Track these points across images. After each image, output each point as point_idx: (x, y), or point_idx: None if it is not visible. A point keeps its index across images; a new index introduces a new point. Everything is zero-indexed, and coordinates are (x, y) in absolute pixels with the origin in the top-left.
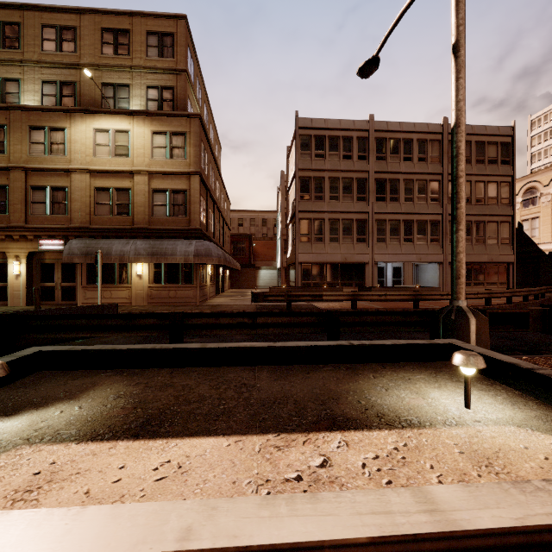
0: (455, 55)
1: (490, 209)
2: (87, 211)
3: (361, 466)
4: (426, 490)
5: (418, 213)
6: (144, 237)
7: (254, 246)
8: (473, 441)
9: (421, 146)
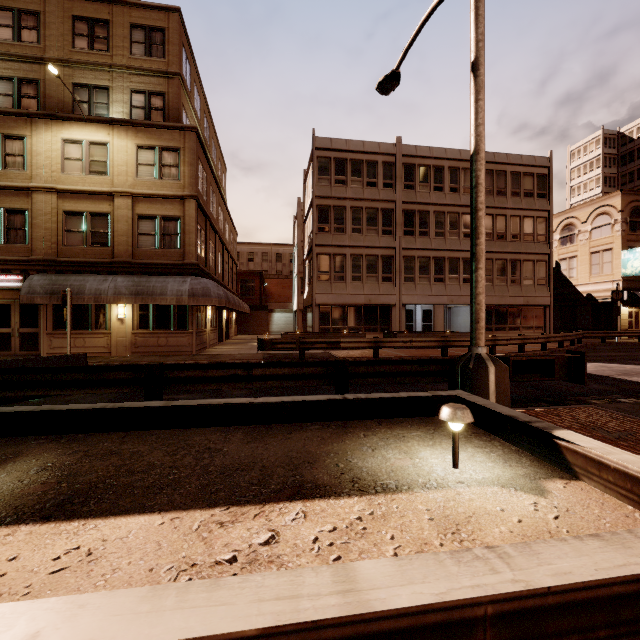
0: (475, 74)
1: (526, 246)
2: (53, 240)
3: (313, 540)
4: (352, 567)
5: (450, 250)
6: (127, 273)
7: (266, 285)
8: (448, 505)
9: (453, 174)
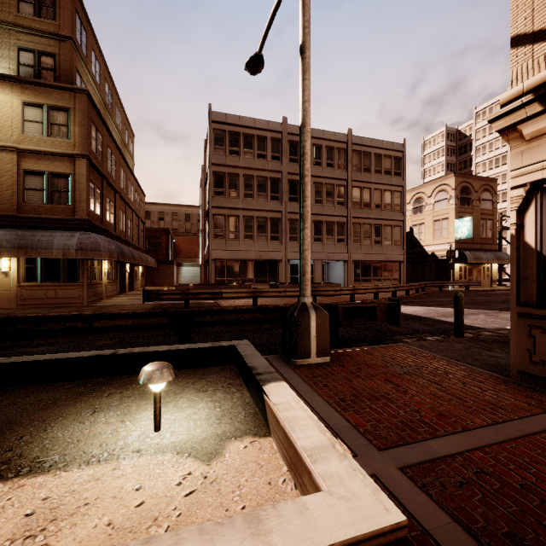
0: (302, 56)
1: (386, 214)
2: None
3: None
4: None
5: (327, 214)
6: (11, 227)
7: (175, 241)
8: (81, 488)
9: (329, 152)
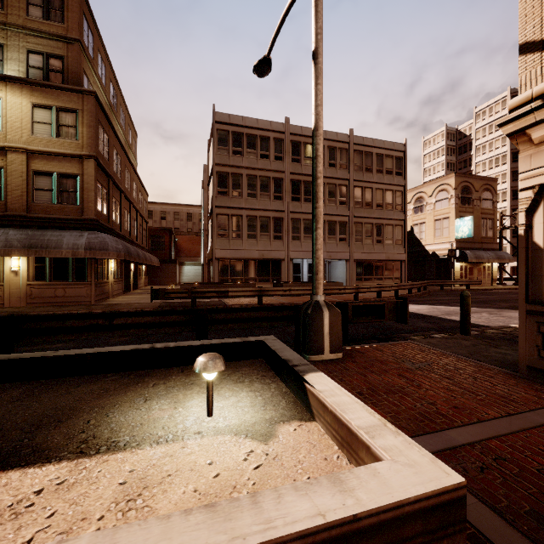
0: (315, 62)
1: (387, 213)
2: None
3: None
4: None
5: (329, 214)
6: (21, 226)
7: (177, 241)
8: (159, 462)
9: (331, 152)
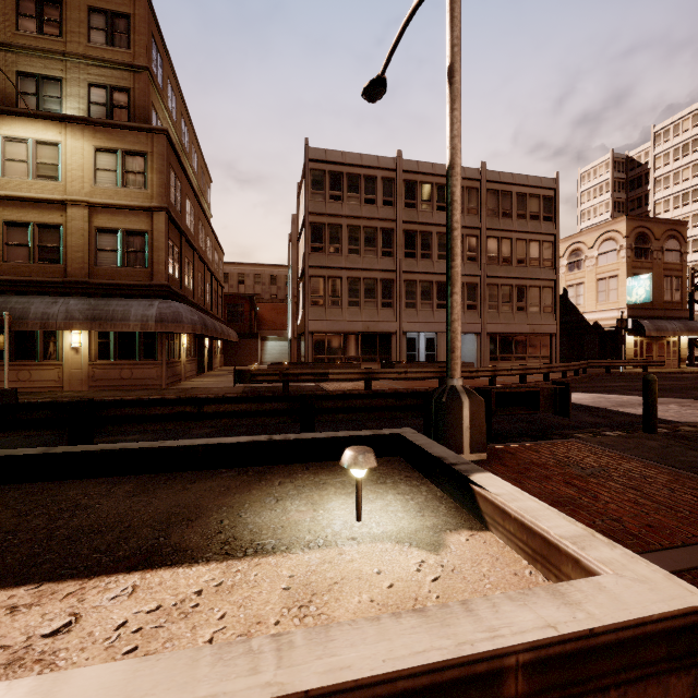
0: (450, 81)
1: (532, 271)
2: None
3: (117, 626)
4: (68, 676)
5: None
6: (83, 295)
7: (259, 310)
8: (319, 569)
9: None
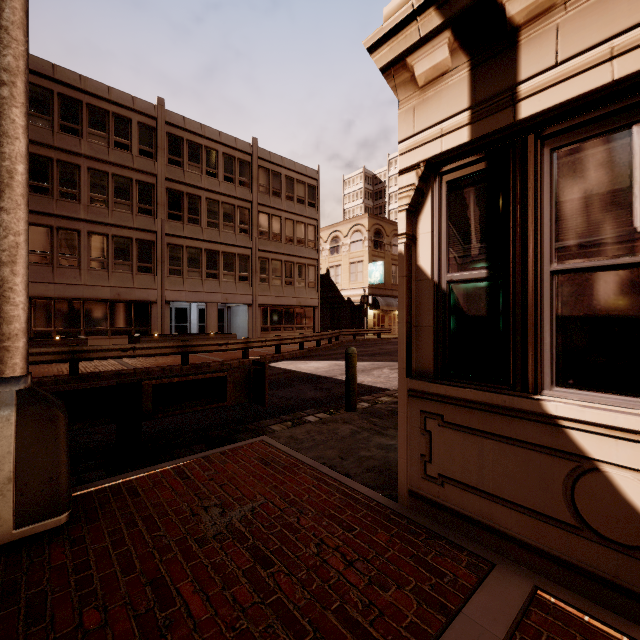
0: None
1: (299, 250)
2: None
3: None
4: None
5: (225, 243)
6: None
7: None
8: None
9: (228, 162)
